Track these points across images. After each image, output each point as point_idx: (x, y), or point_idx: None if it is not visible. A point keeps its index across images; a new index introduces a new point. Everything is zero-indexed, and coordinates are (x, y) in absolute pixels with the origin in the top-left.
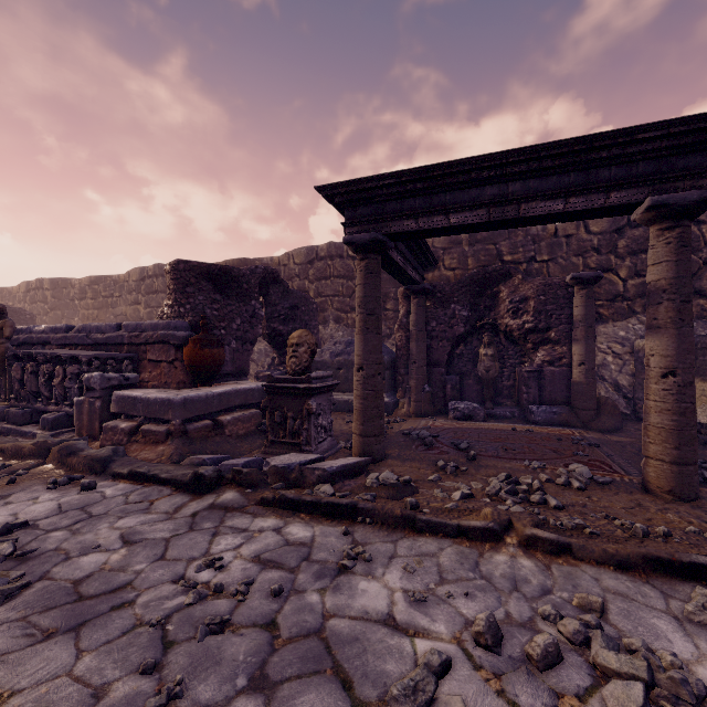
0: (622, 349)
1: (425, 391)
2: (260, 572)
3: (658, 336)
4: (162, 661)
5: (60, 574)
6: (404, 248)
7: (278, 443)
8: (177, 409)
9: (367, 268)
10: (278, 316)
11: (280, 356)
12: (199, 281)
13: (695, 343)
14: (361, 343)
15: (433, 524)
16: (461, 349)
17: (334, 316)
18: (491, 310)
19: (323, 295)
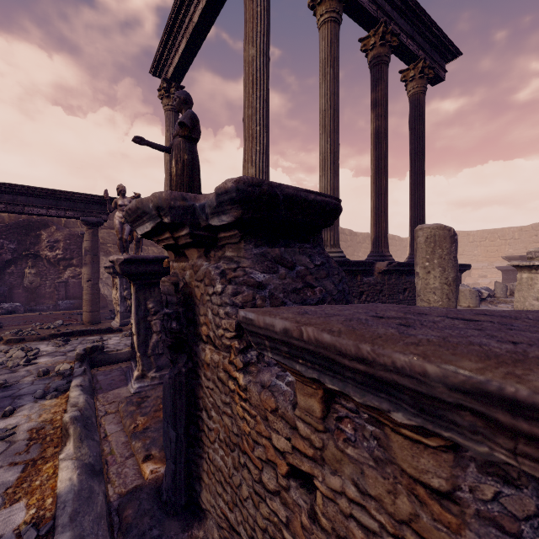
0: None
1: None
2: None
3: (86, 267)
4: None
5: None
6: None
7: None
8: None
9: None
10: None
11: None
12: None
13: None
14: None
15: None
16: (12, 269)
17: None
18: (36, 245)
19: None
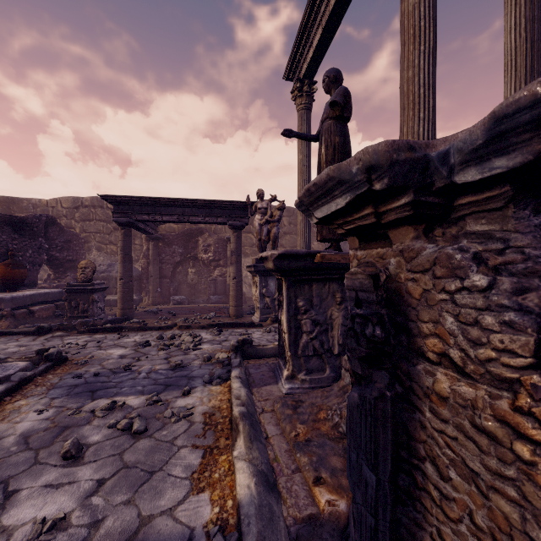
0: None
1: (158, 291)
2: (89, 342)
3: (232, 266)
4: (69, 353)
5: (3, 353)
6: None
7: (74, 317)
8: (8, 302)
9: (125, 234)
10: (56, 247)
11: (55, 273)
12: (2, 226)
13: None
14: (122, 267)
15: (151, 327)
16: (180, 269)
17: (96, 246)
18: (195, 249)
19: (87, 231)
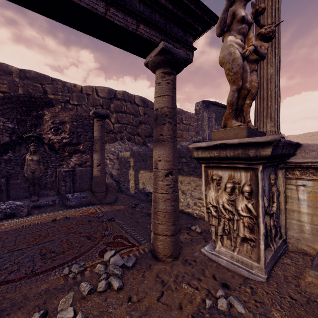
0: (113, 157)
1: None
2: None
3: (164, 147)
4: None
5: None
6: None
7: None
8: None
9: None
10: None
11: None
12: None
13: (147, 154)
14: None
15: None
16: (9, 155)
17: None
18: (37, 127)
19: None
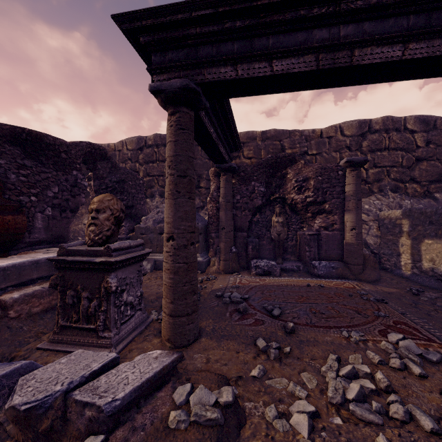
0: (368, 218)
1: (232, 252)
2: None
3: None
4: None
5: None
6: (217, 124)
7: (71, 328)
8: None
9: (178, 123)
10: (106, 188)
11: None
12: (1, 143)
13: (440, 212)
14: (171, 208)
15: None
16: (257, 217)
17: (159, 191)
18: (280, 188)
19: (150, 175)
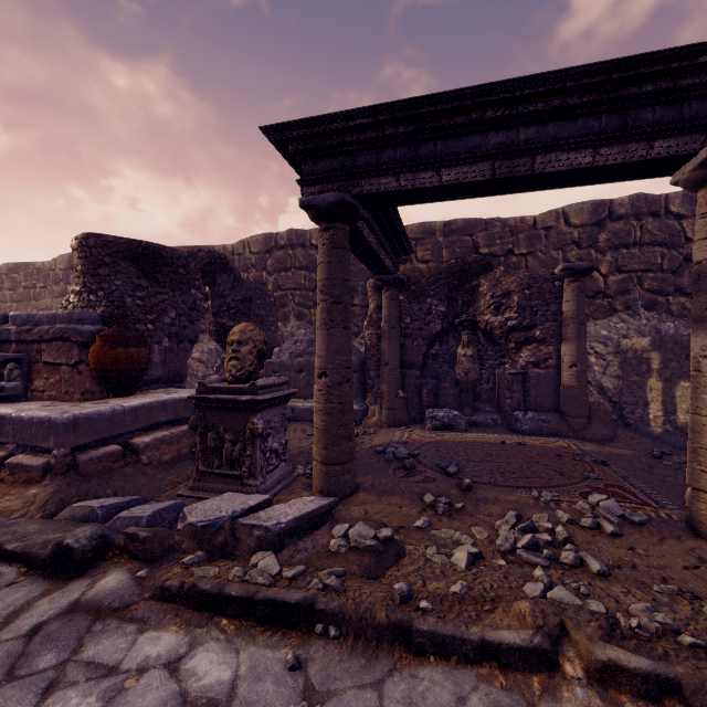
0: (605, 349)
1: (399, 397)
2: None
3: None
4: None
5: None
6: (377, 226)
7: (212, 475)
8: (60, 433)
9: (331, 242)
10: (228, 310)
11: None
12: (116, 261)
13: None
14: (324, 340)
15: (441, 639)
16: (436, 349)
17: (295, 312)
18: (469, 306)
19: (283, 288)
